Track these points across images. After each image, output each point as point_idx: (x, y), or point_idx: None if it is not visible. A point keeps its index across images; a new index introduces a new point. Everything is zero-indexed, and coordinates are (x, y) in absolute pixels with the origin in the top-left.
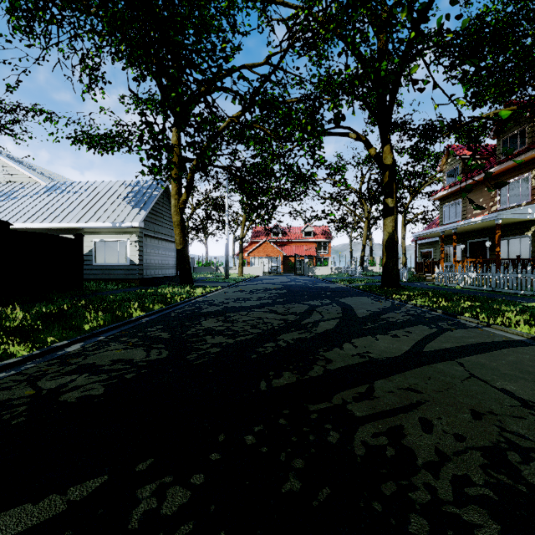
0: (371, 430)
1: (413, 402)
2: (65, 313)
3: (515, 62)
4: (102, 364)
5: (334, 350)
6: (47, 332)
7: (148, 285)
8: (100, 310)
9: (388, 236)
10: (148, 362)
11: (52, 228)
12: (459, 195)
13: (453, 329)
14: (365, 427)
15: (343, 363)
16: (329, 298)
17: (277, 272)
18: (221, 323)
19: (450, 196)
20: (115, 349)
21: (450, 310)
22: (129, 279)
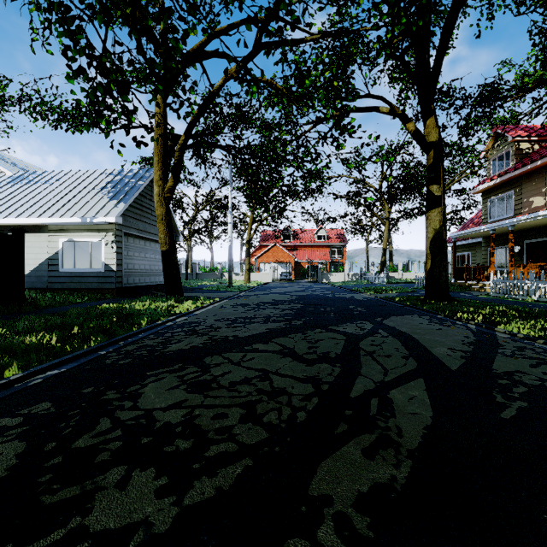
0: None
1: None
2: None
3: None
4: None
5: None
6: None
7: (127, 296)
8: None
9: (434, 233)
10: None
11: (9, 225)
12: (511, 185)
13: None
14: None
15: None
16: (368, 319)
17: (288, 279)
18: (182, 392)
19: (497, 188)
20: None
21: None
22: (104, 289)
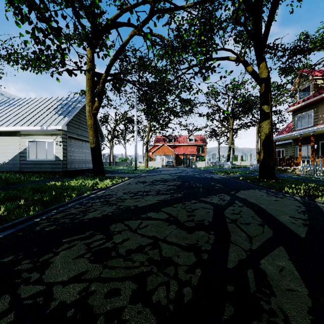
0: None
1: None
2: None
3: None
4: None
5: None
6: None
7: (70, 176)
8: None
9: (265, 136)
10: None
11: None
12: (311, 107)
13: None
14: None
15: None
16: (225, 192)
17: (171, 165)
18: (85, 261)
19: (302, 109)
20: None
21: None
22: (55, 171)
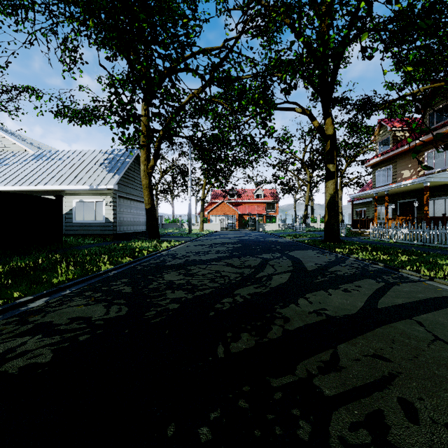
0: (347, 419)
1: (385, 374)
2: (39, 266)
3: (445, 41)
4: (59, 322)
5: (290, 307)
6: (15, 286)
7: (121, 239)
8: (72, 264)
9: (329, 197)
10: (105, 320)
11: (38, 190)
12: (390, 161)
13: (399, 283)
14: (339, 413)
15: (301, 322)
16: (279, 252)
17: (233, 228)
18: (181, 276)
19: (382, 163)
20: (77, 304)
21: (391, 263)
22: (104, 234)
